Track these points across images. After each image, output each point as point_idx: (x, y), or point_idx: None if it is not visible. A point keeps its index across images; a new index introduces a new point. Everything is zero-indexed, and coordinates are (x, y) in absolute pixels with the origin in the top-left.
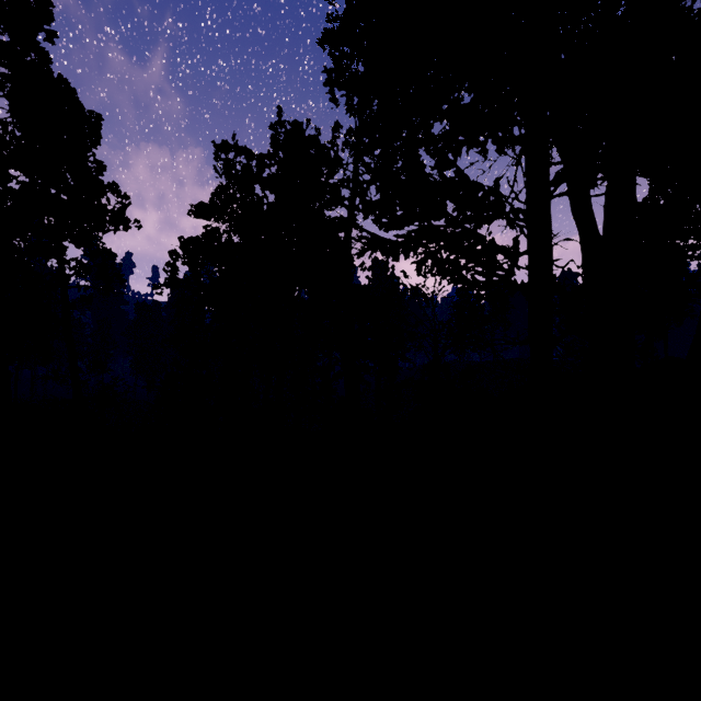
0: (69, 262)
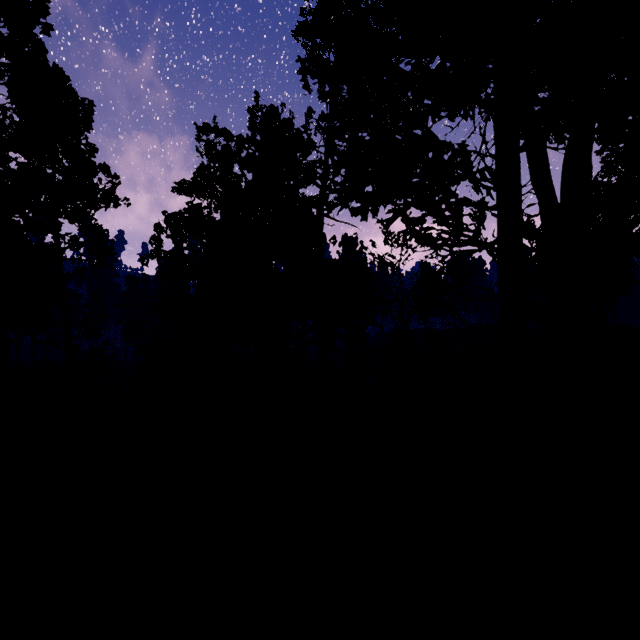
0: (64, 237)
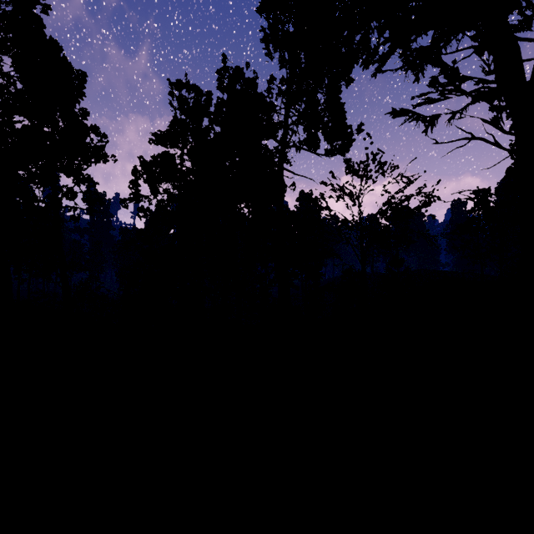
0: (61, 188)
